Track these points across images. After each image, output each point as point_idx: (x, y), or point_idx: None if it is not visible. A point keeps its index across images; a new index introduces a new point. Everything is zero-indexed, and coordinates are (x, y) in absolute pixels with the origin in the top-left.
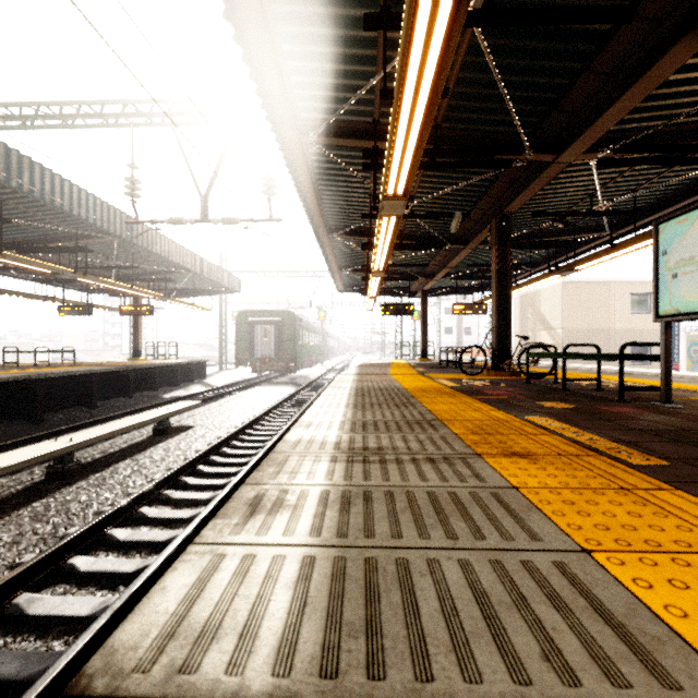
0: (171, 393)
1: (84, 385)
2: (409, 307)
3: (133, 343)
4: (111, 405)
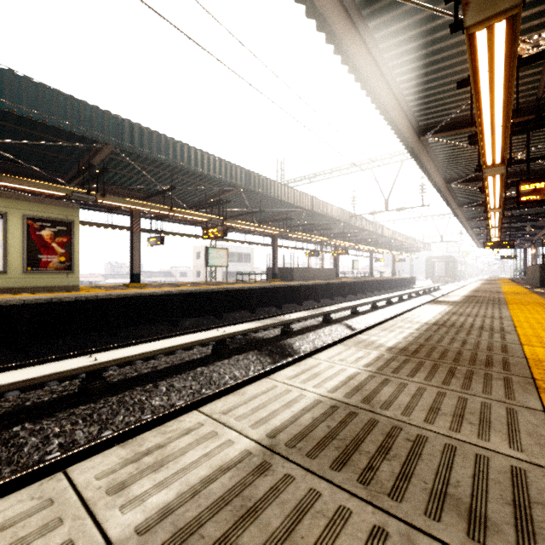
0: (413, 286)
1: (403, 281)
2: (513, 256)
3: (392, 270)
4: (406, 287)
